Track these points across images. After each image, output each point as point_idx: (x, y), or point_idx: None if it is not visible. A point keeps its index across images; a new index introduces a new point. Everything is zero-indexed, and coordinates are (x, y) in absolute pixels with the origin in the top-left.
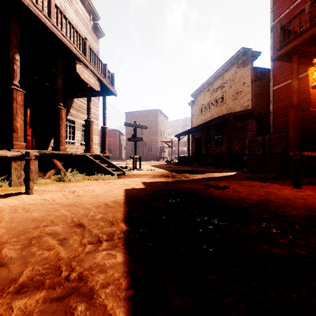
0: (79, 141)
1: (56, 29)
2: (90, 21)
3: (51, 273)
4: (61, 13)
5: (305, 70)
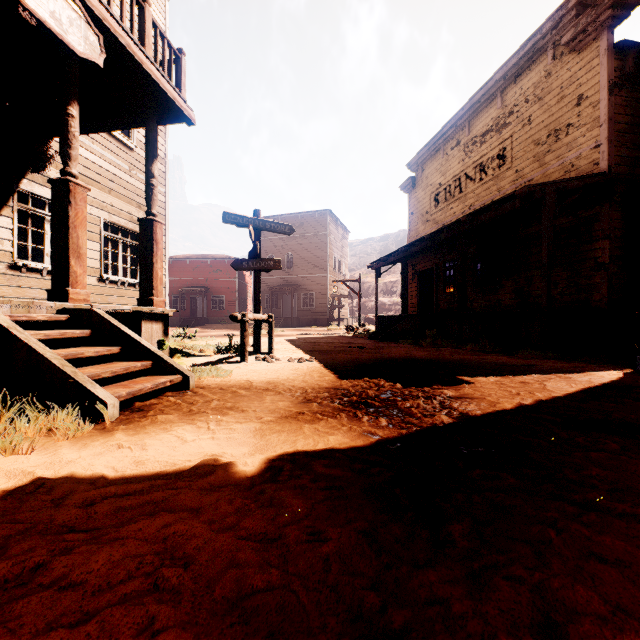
0: (95, 271)
1: None
2: None
3: None
4: None
5: None
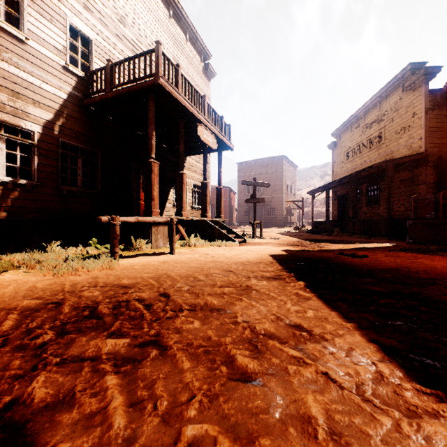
0: (190, 204)
1: (183, 98)
2: (201, 63)
3: (230, 284)
4: (185, 79)
5: None
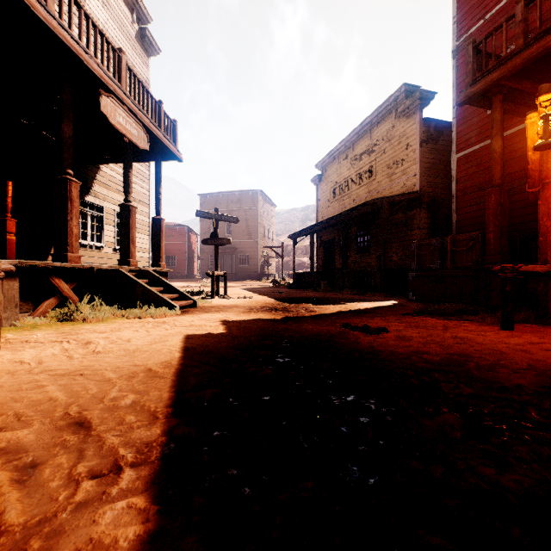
0: (111, 244)
1: (58, 24)
2: (133, 24)
3: None
4: None
5: (511, 124)
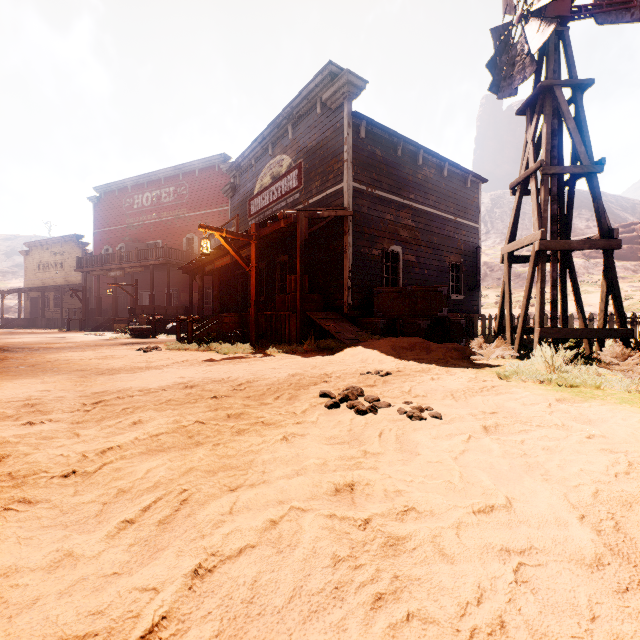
0: None
1: None
2: None
3: None
4: None
5: None
